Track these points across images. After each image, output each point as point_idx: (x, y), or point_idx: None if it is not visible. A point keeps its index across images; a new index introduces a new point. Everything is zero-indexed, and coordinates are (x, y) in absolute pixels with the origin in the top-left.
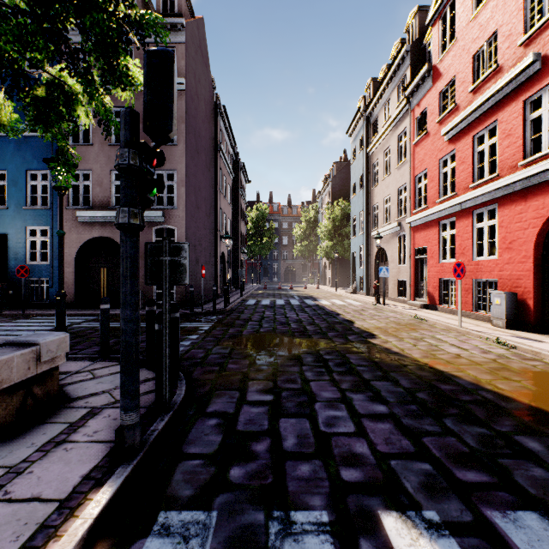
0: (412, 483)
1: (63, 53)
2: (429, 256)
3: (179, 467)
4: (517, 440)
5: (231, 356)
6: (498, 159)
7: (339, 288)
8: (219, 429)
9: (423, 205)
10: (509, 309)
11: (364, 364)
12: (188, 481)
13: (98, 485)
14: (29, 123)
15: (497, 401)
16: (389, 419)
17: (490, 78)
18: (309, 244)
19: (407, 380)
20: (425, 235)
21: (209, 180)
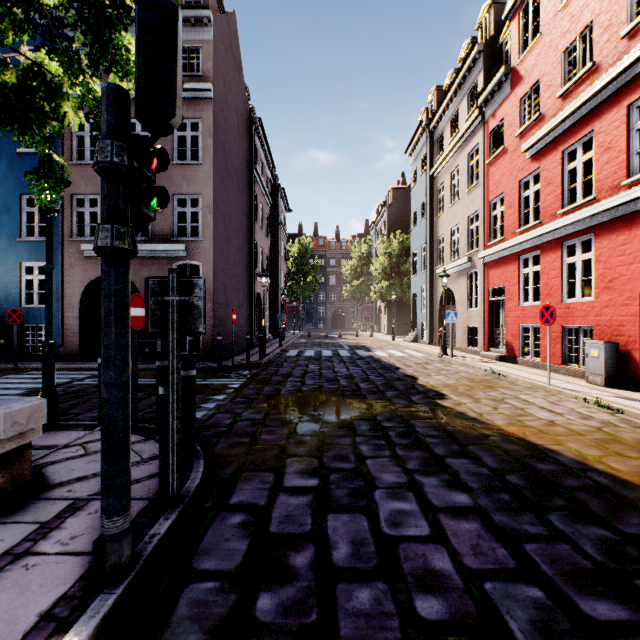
0: (519, 622)
1: (38, 24)
2: (507, 298)
3: (185, 593)
4: None
5: (265, 423)
6: (595, 179)
7: (396, 336)
8: (244, 530)
9: (499, 236)
10: (609, 362)
11: (435, 433)
12: (195, 619)
13: (60, 630)
14: None
15: (614, 487)
16: (474, 514)
17: (584, 79)
18: (360, 284)
19: (492, 457)
20: (502, 272)
21: (242, 207)
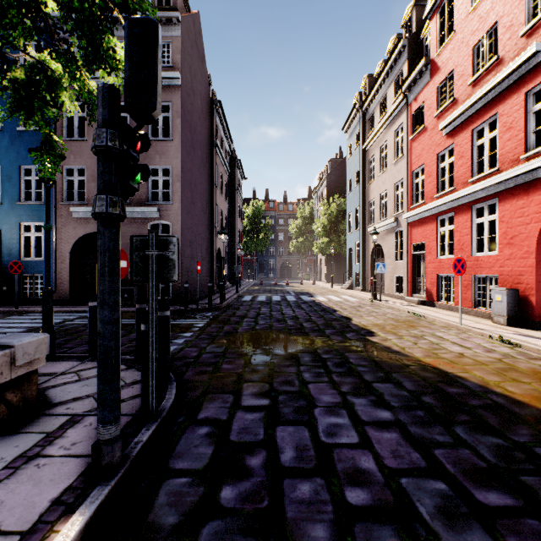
0: (427, 507)
1: (43, 31)
2: (426, 252)
3: (164, 486)
4: (538, 453)
5: (225, 355)
6: (499, 153)
7: (334, 284)
8: (210, 439)
9: (420, 200)
10: (510, 306)
11: (365, 364)
12: (173, 505)
13: (68, 512)
14: (10, 110)
15: (509, 405)
16: (394, 427)
17: (490, 70)
18: (305, 240)
19: (411, 382)
20: (423, 231)
21: (205, 176)
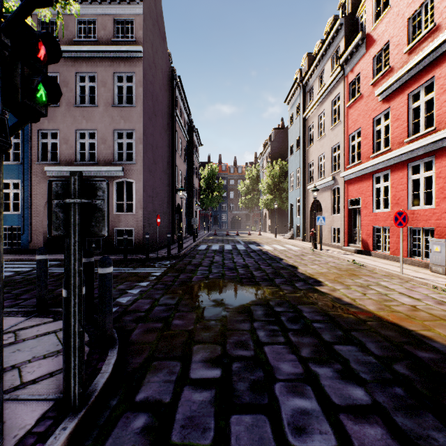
0: None
1: None
2: (362, 207)
3: None
4: None
5: (177, 308)
6: (436, 114)
7: (277, 234)
8: (145, 439)
9: (356, 160)
10: None
11: (320, 319)
12: None
13: None
14: None
15: None
16: (375, 415)
17: (426, 37)
18: (252, 197)
19: (375, 343)
20: (359, 187)
21: (166, 140)
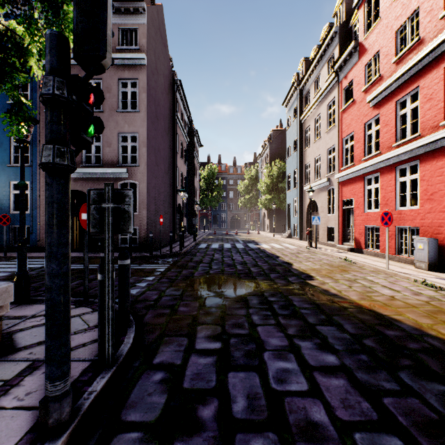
0: None
1: None
2: (355, 207)
3: (113, 443)
4: None
5: (182, 298)
6: (420, 121)
7: (276, 234)
8: (163, 386)
9: (350, 163)
10: (431, 253)
11: (307, 306)
12: None
13: None
14: None
15: None
16: (341, 372)
17: (412, 50)
18: (251, 197)
19: (351, 324)
20: (352, 188)
21: (167, 143)
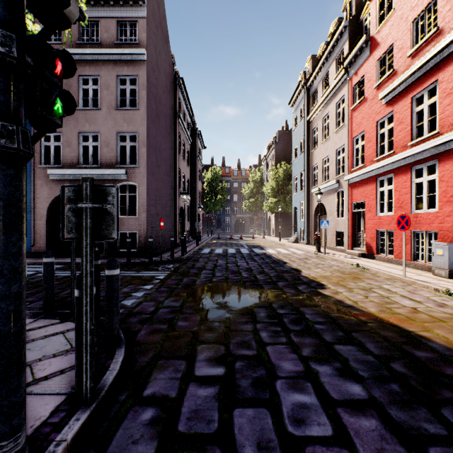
0: None
1: None
2: (366, 210)
3: None
4: None
5: (182, 310)
6: (439, 117)
7: (282, 238)
8: (153, 429)
9: (360, 164)
10: (451, 259)
11: (321, 320)
12: None
13: None
14: None
15: None
16: (371, 409)
17: (429, 41)
18: (255, 200)
19: (374, 343)
20: (363, 191)
21: (169, 143)
